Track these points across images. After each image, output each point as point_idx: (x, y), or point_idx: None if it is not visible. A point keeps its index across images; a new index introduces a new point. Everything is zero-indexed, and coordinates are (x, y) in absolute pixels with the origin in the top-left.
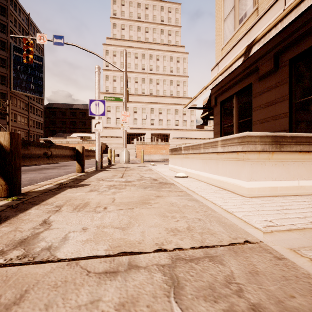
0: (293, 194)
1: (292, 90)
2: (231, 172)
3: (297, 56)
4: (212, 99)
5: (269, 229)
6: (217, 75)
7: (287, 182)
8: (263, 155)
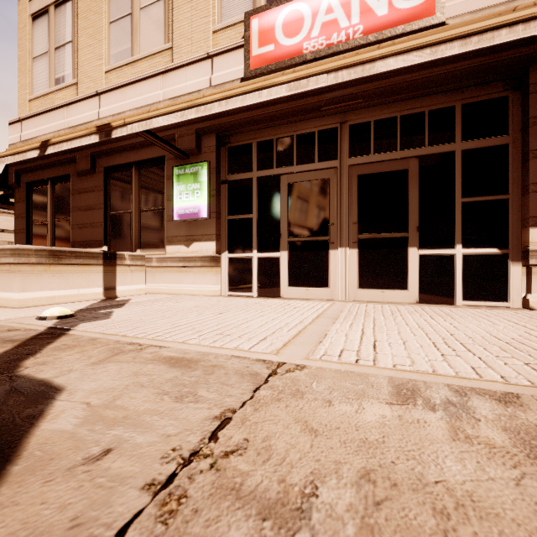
0: (73, 301)
1: (107, 200)
2: (5, 285)
3: (110, 167)
4: (12, 173)
5: (8, 319)
6: (6, 153)
7: (67, 291)
8: (39, 268)
